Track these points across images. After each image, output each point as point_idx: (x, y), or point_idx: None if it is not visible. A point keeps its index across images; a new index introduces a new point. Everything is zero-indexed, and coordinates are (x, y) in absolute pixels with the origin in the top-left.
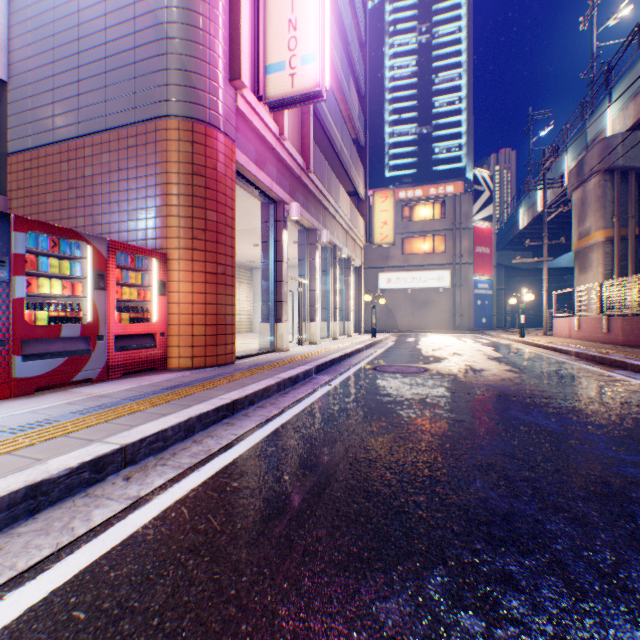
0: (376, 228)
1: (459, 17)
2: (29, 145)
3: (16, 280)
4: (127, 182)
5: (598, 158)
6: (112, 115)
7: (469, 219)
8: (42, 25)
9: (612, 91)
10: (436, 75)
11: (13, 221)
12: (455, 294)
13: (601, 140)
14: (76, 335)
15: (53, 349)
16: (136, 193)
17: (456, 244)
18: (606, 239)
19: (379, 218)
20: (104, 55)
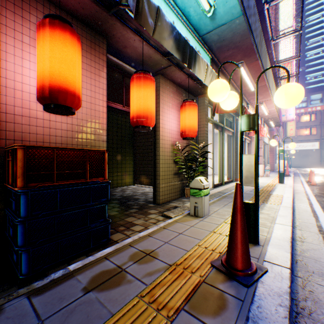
0: (287, 131)
1: (322, 9)
2: None
3: None
4: None
5: None
6: None
7: None
8: None
9: None
10: (307, 41)
11: None
12: (321, 152)
13: None
14: None
15: None
16: None
17: (321, 131)
18: None
19: (288, 128)
20: None
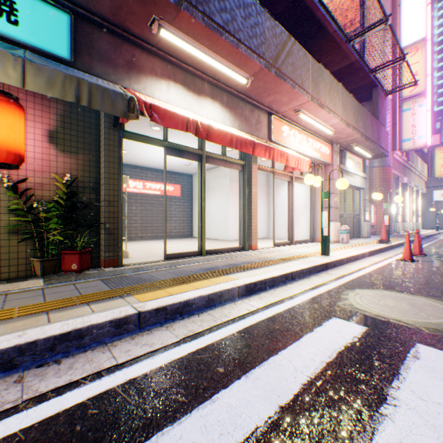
0: (435, 168)
1: None
2: None
3: None
4: None
5: None
6: None
7: None
8: None
9: None
10: None
11: None
12: None
13: None
14: None
15: None
16: None
17: None
18: None
19: (437, 162)
20: None
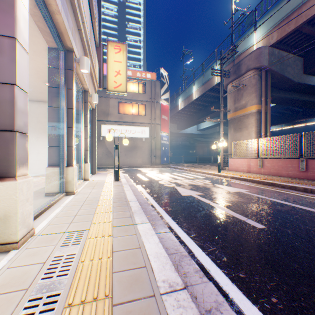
0: (110, 75)
1: None
2: None
3: None
4: None
5: (256, 59)
6: None
7: (159, 97)
8: None
9: (258, 23)
10: (128, 22)
11: None
12: (152, 142)
13: (258, 48)
14: None
15: None
16: None
17: (152, 111)
18: (257, 111)
19: (113, 67)
20: None
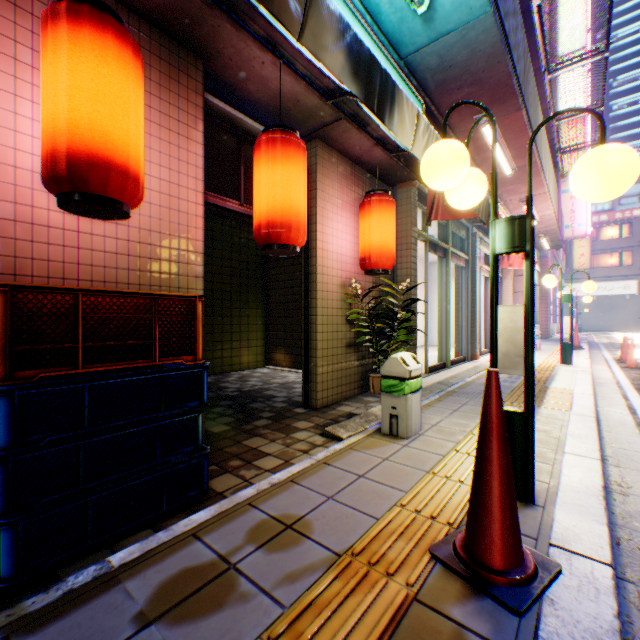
0: (573, 259)
1: None
2: None
3: None
4: None
5: None
6: None
7: None
8: None
9: None
10: (613, 79)
11: None
12: None
13: None
14: None
15: None
16: None
17: None
18: None
19: (576, 252)
20: None
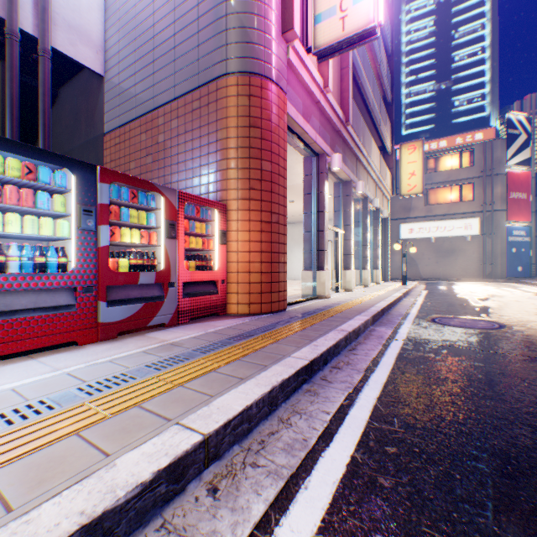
0: (403, 179)
1: None
2: (118, 124)
3: (101, 229)
4: (191, 142)
5: None
6: (179, 84)
7: (502, 165)
8: (127, 22)
9: None
10: (455, 30)
11: (99, 173)
12: (485, 242)
13: None
14: (151, 282)
15: (132, 295)
16: (199, 151)
17: (486, 191)
18: None
19: (406, 170)
20: (173, 33)
